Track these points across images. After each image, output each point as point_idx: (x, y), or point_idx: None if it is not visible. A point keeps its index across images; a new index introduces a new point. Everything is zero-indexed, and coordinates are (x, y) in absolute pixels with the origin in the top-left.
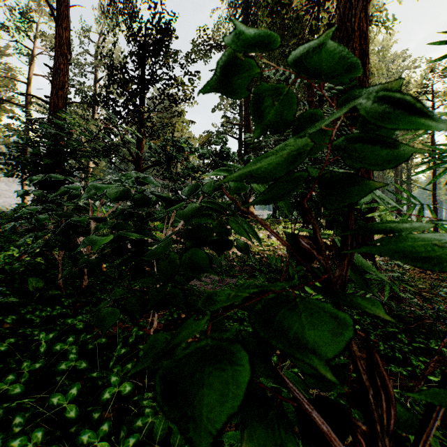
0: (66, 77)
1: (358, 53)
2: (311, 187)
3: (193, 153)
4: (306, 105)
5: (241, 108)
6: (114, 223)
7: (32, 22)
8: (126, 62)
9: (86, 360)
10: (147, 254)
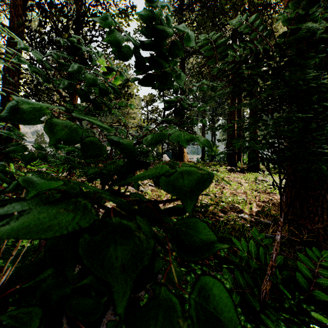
0: None
1: None
2: (323, 128)
3: (117, 80)
4: None
5: None
6: None
7: None
8: None
9: None
10: None
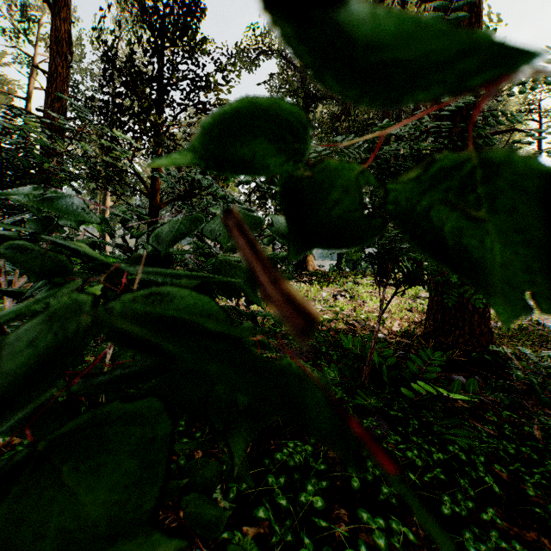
0: (64, 85)
1: None
2: None
3: (226, 177)
4: None
5: None
6: None
7: (33, 22)
8: (134, 52)
9: None
10: None
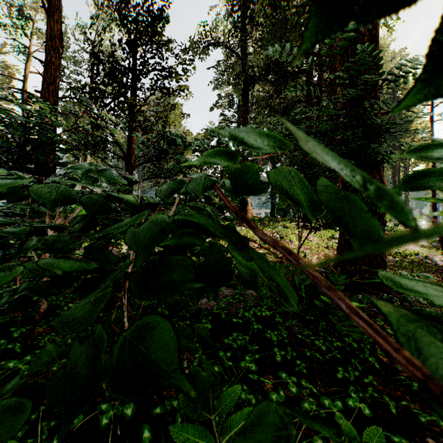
0: (57, 72)
1: (367, 39)
2: None
3: (186, 147)
4: (317, 89)
5: (239, 106)
6: (53, 239)
7: (28, 19)
8: (115, 50)
9: (29, 423)
10: (62, 316)
